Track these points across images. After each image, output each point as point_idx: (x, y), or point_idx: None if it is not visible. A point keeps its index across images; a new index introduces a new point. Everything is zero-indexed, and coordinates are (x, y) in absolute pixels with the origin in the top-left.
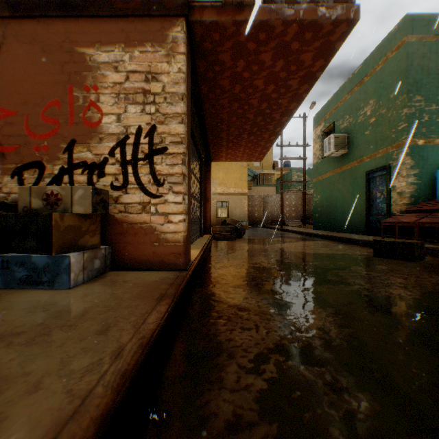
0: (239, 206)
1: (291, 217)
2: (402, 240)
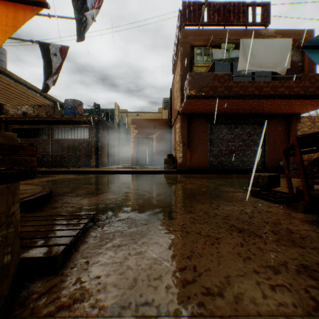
0: None
1: None
2: (263, 174)
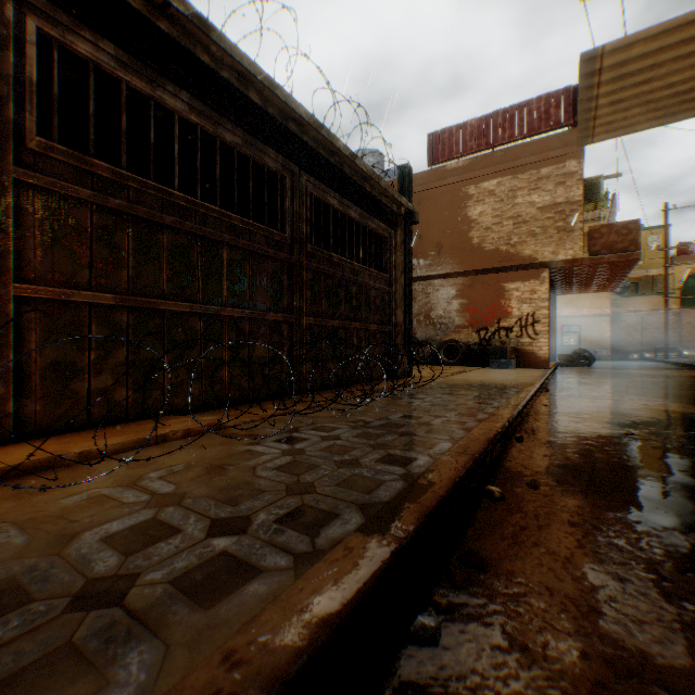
0: (594, 331)
1: (694, 344)
2: None
